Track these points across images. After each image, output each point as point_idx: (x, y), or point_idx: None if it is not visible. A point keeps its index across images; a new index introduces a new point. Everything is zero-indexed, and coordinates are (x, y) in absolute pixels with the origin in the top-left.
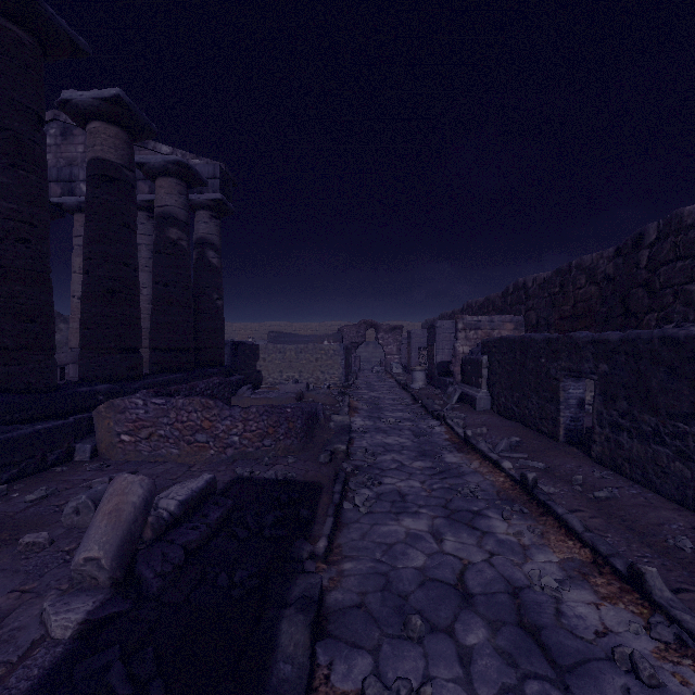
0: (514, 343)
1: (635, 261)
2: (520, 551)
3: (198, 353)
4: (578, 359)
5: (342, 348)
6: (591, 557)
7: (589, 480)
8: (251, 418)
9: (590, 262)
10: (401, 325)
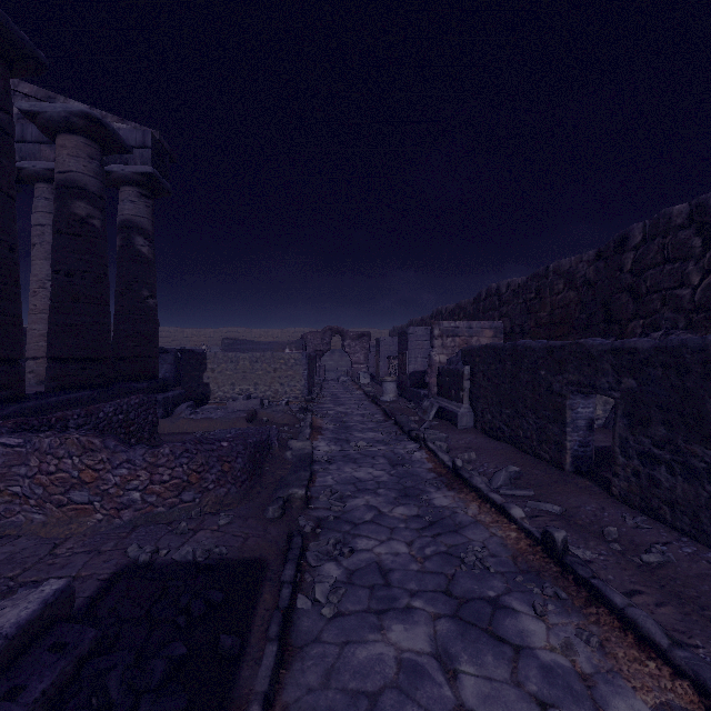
0: (503, 352)
1: (619, 264)
2: (583, 691)
3: (122, 363)
4: (591, 372)
5: (304, 356)
6: (698, 702)
7: (623, 531)
8: (161, 463)
9: (568, 266)
10: (368, 332)
